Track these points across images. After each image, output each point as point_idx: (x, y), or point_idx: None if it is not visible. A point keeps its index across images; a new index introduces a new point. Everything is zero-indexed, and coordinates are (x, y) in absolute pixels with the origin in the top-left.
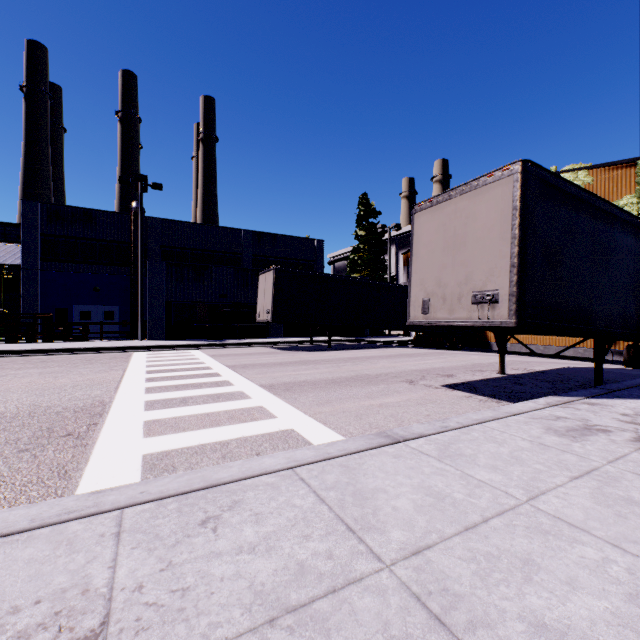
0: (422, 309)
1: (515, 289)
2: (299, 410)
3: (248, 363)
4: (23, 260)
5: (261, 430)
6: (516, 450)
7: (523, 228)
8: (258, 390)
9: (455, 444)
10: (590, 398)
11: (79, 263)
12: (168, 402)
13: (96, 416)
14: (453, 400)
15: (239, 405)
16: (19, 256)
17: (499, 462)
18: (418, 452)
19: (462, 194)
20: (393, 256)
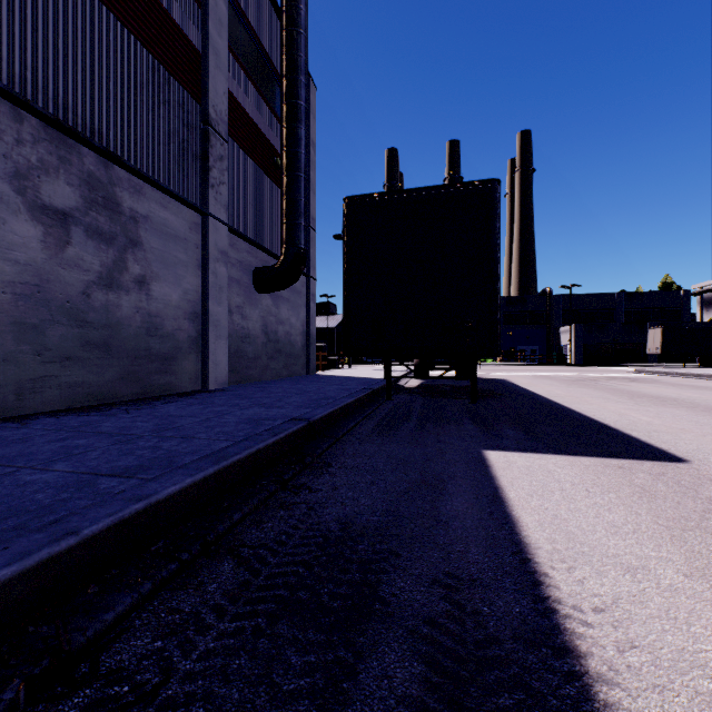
0: None
1: None
2: None
3: None
4: None
5: None
6: None
7: None
8: None
9: None
10: None
11: (519, 324)
12: None
13: None
14: None
15: None
16: None
17: None
18: None
19: None
20: None
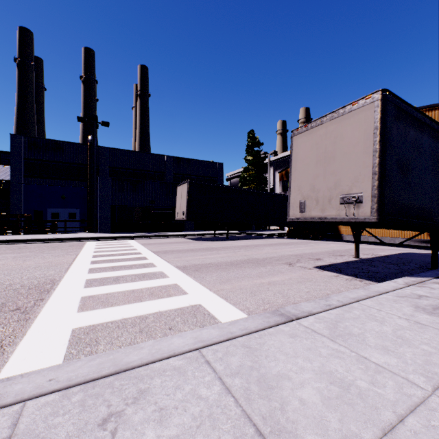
0: (299, 209)
1: (376, 192)
2: (205, 287)
3: (168, 249)
4: (11, 176)
5: (174, 305)
6: (398, 329)
7: (383, 143)
8: (174, 270)
9: (342, 322)
10: (437, 278)
11: (51, 179)
12: (104, 280)
13: (44, 292)
14: (325, 279)
15: (159, 283)
16: (9, 174)
17: (387, 342)
18: (311, 331)
19: (331, 119)
20: (271, 175)
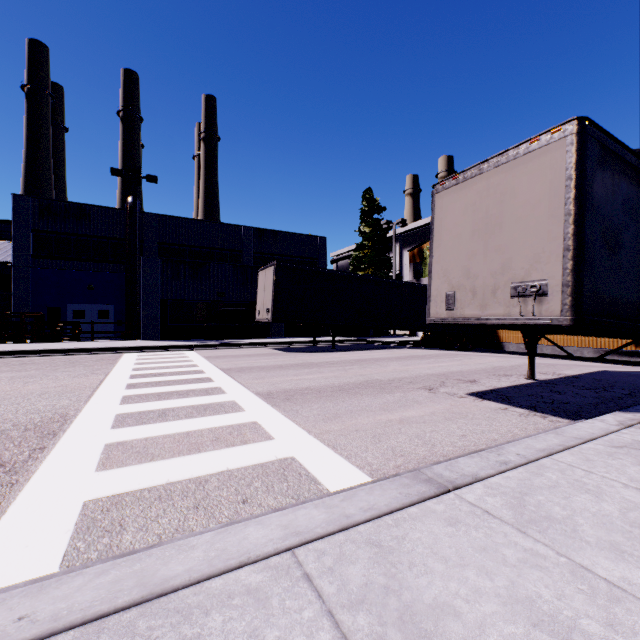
0: (446, 305)
1: (570, 278)
2: (301, 428)
3: (245, 366)
4: (14, 257)
5: (252, 459)
6: (628, 508)
7: (580, 202)
8: (253, 400)
9: (531, 495)
10: None
11: (72, 260)
12: (143, 416)
13: (48, 436)
14: (487, 414)
15: (228, 420)
16: (11, 253)
17: (617, 535)
18: (482, 512)
19: (497, 166)
20: (397, 254)
